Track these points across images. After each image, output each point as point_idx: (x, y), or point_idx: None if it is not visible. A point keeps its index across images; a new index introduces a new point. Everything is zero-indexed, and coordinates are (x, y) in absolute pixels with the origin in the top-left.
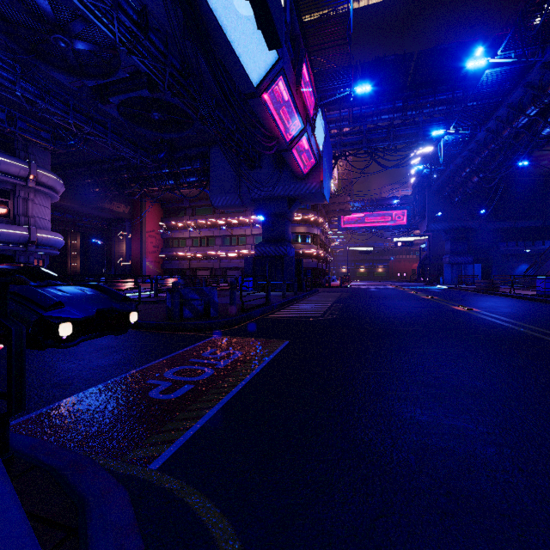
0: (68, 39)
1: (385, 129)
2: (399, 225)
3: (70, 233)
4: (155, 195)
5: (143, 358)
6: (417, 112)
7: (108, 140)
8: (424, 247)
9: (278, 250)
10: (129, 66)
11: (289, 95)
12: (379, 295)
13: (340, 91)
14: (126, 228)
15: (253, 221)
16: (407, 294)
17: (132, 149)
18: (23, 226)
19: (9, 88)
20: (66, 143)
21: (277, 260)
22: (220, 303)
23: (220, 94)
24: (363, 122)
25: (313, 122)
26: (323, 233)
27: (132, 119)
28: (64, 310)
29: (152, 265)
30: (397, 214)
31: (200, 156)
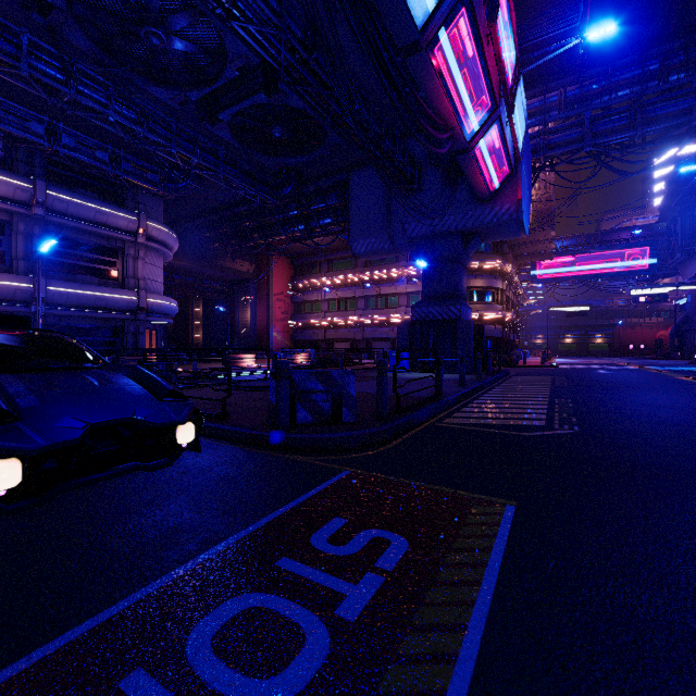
0: (161, 32)
1: (624, 112)
2: (635, 271)
3: (193, 299)
4: (282, 246)
5: (182, 539)
6: (688, 73)
7: (220, 173)
8: (683, 303)
9: (446, 311)
10: (237, 58)
11: (474, 47)
12: (625, 382)
13: (556, 46)
14: (251, 290)
15: (408, 274)
16: (680, 381)
17: (250, 184)
18: (133, 290)
19: (101, 114)
20: (176, 185)
21: (445, 327)
22: (361, 393)
23: (359, 33)
24: (584, 107)
25: (511, 98)
26: (510, 287)
27: (249, 142)
28: (8, 429)
29: (280, 336)
30: (632, 254)
31: (337, 188)
